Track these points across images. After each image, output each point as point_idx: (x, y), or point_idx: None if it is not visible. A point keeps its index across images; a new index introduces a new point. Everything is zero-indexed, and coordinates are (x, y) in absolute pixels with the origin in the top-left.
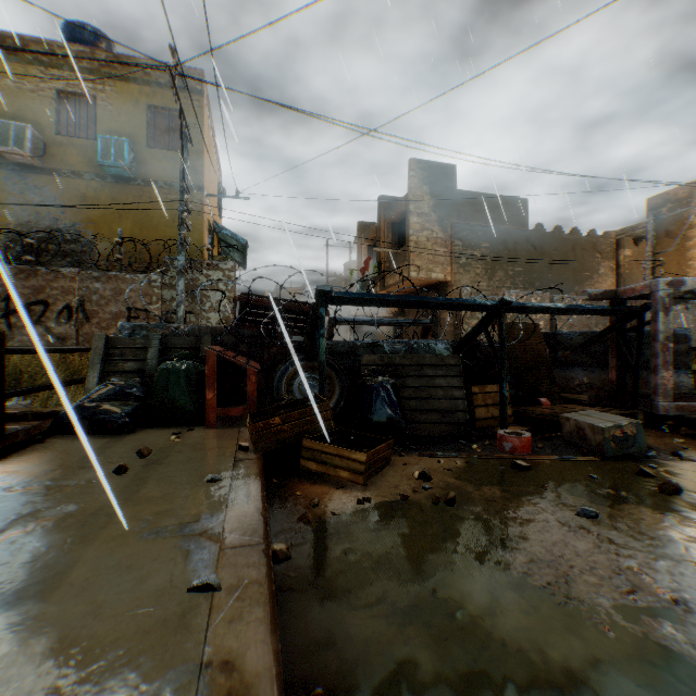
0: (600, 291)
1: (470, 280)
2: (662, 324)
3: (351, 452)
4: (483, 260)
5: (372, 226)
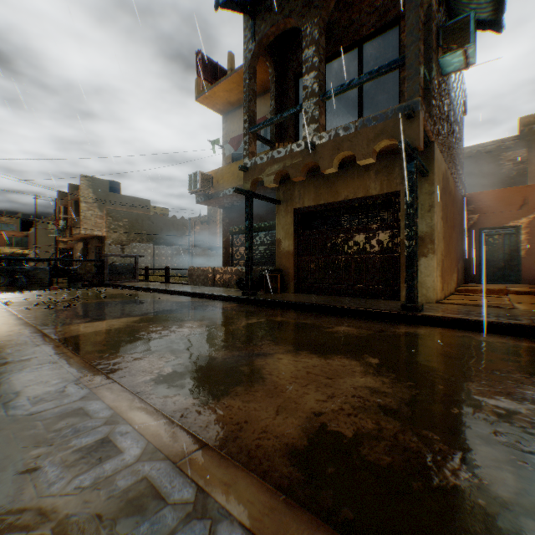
0: (102, 255)
1: (117, 236)
2: (106, 264)
3: (4, 287)
4: (125, 227)
5: (66, 198)
